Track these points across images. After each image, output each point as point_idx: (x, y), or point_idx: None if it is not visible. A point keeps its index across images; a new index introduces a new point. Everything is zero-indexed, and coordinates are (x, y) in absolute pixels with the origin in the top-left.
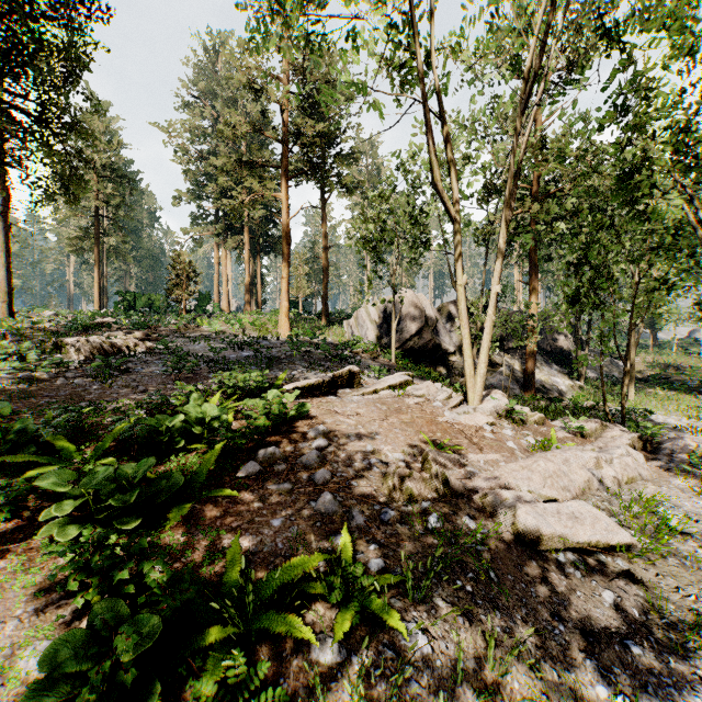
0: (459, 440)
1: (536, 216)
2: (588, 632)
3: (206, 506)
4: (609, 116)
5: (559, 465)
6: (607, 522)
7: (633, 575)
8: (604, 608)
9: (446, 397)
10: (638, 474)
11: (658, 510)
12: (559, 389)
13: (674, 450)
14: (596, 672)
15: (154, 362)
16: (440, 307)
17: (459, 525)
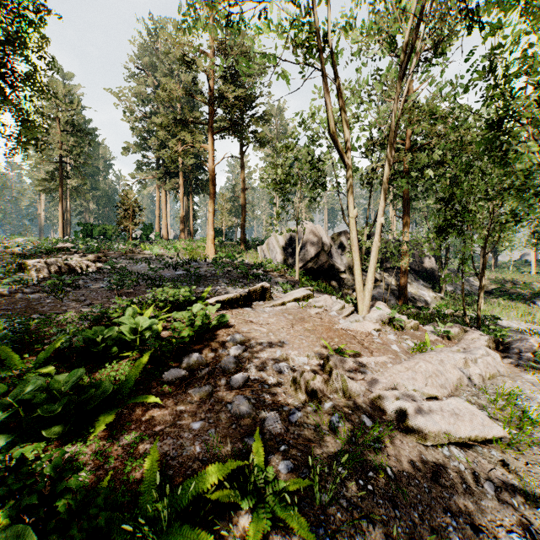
0: (353, 345)
1: (409, 165)
2: (477, 526)
3: (133, 410)
4: (474, 79)
5: (437, 366)
6: (482, 418)
7: (507, 465)
8: (488, 499)
9: (340, 308)
10: (497, 371)
11: (518, 403)
12: (426, 300)
13: (520, 349)
14: None
15: (101, 279)
16: (333, 236)
17: (357, 424)
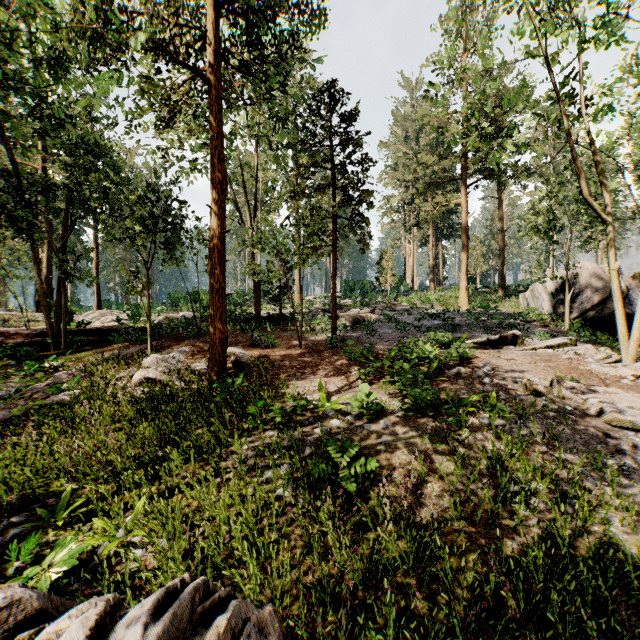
0: (589, 379)
1: None
2: (620, 451)
3: (433, 383)
4: None
5: None
6: None
7: None
8: None
9: (603, 357)
10: None
11: None
12: None
13: None
14: (612, 458)
15: (384, 327)
16: (635, 275)
17: (560, 407)
